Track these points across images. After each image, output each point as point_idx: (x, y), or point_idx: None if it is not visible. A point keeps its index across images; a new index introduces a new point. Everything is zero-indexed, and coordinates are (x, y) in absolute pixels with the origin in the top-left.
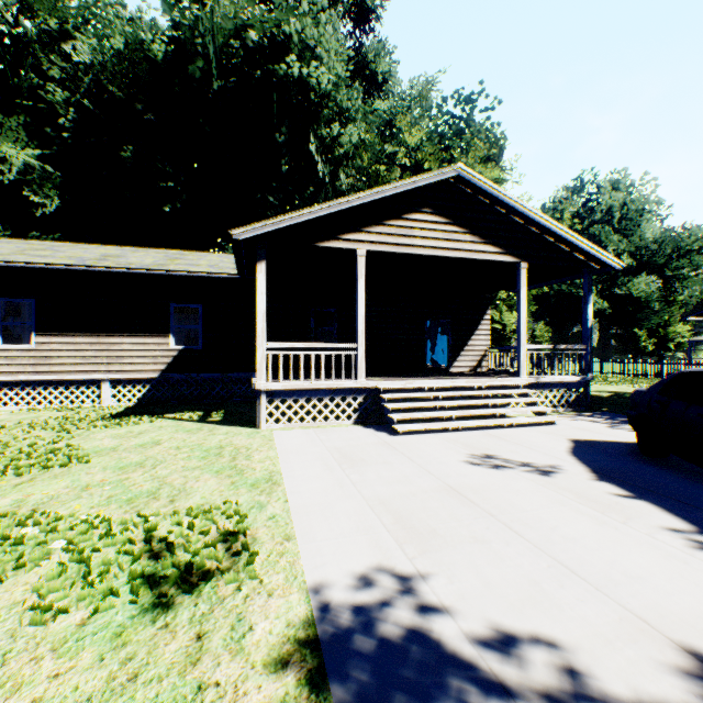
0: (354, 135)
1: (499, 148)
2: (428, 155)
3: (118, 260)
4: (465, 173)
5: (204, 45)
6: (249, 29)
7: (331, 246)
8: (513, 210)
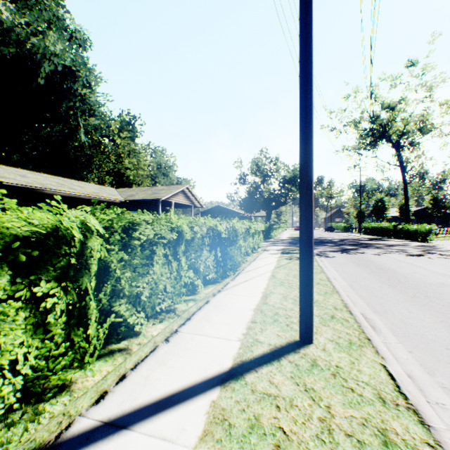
0: (97, 122)
1: (136, 135)
2: (112, 131)
3: (78, 189)
4: (188, 186)
5: (10, 36)
6: (58, 58)
7: (169, 201)
8: (193, 194)
